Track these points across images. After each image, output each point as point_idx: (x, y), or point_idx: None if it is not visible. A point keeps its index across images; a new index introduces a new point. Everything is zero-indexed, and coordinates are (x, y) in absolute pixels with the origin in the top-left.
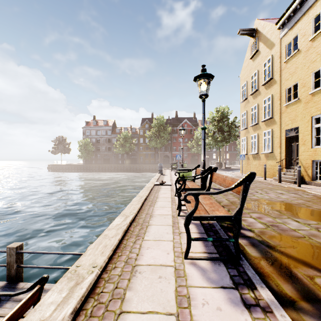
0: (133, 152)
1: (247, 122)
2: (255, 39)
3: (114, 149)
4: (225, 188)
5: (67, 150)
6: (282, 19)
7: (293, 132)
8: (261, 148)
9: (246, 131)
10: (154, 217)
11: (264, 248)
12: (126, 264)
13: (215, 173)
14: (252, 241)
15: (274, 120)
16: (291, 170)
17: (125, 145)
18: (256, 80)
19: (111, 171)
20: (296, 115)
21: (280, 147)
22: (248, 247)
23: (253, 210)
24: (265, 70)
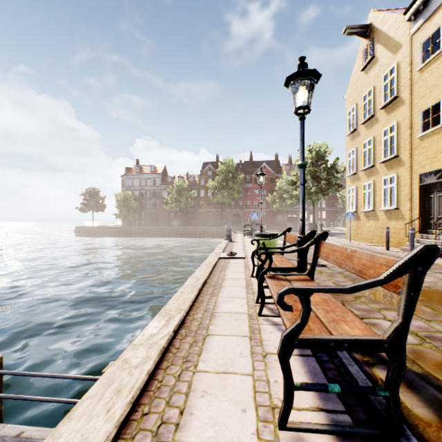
0: (190, 210)
1: (356, 164)
2: (369, 40)
3: (164, 205)
4: (369, 280)
5: (101, 206)
6: (414, 5)
7: (432, 177)
8: (378, 203)
9: (354, 177)
10: (218, 319)
11: (435, 395)
12: (154, 440)
13: (325, 243)
14: (404, 375)
15: (400, 160)
16: (430, 235)
17: (179, 199)
18: (370, 101)
19: (160, 235)
20: (437, 151)
21: (411, 201)
22: (402, 391)
23: (385, 305)
24: (386, 85)
